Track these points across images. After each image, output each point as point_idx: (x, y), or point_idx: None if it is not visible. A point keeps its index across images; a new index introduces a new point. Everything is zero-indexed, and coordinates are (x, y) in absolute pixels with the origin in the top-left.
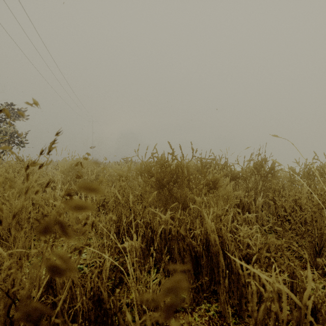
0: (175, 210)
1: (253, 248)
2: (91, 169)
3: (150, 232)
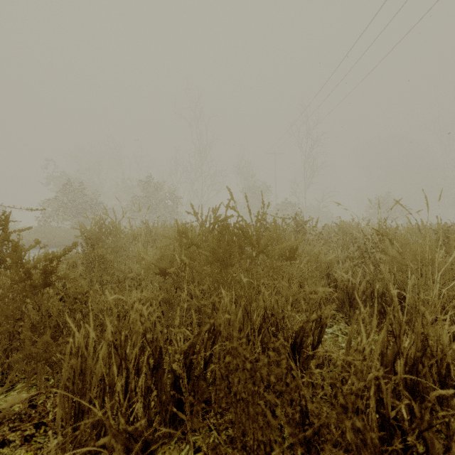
0: None
1: None
2: None
3: None
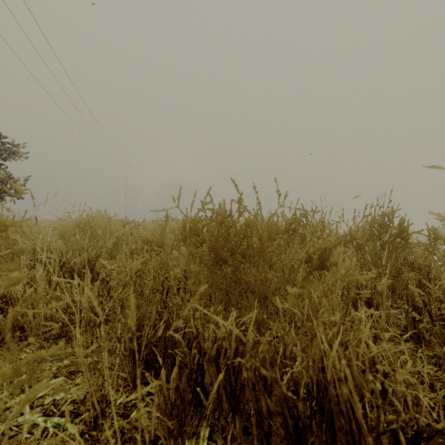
0: (243, 296)
1: (434, 416)
2: (112, 230)
3: (197, 354)
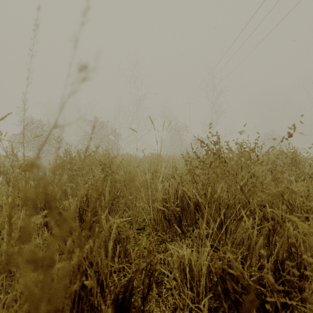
0: None
1: None
2: None
3: None
